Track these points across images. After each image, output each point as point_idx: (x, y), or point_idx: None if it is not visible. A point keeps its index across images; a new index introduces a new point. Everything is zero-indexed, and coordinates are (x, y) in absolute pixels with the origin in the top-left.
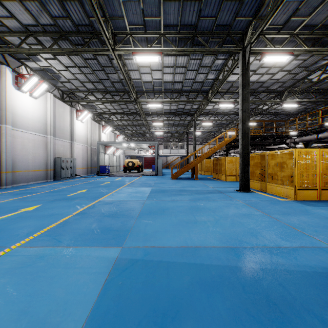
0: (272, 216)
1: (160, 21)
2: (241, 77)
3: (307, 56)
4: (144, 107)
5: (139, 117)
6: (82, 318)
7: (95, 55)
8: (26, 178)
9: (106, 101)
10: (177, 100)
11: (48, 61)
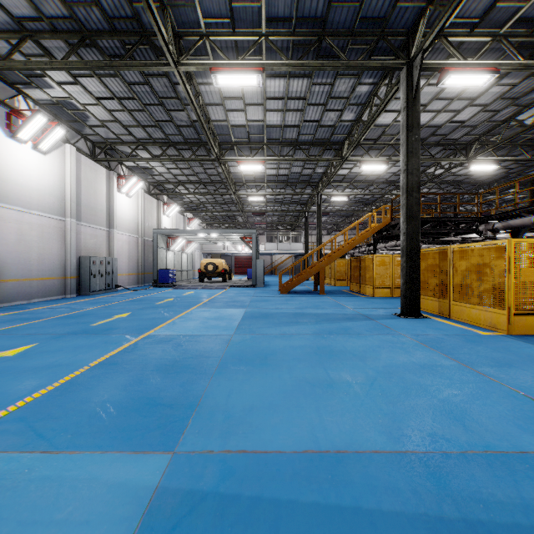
0: (478, 370)
1: (259, 10)
2: (404, 112)
3: (518, 78)
4: (233, 171)
5: (225, 189)
6: None
7: (145, 76)
8: (27, 291)
9: (168, 159)
10: (289, 157)
11: (65, 88)
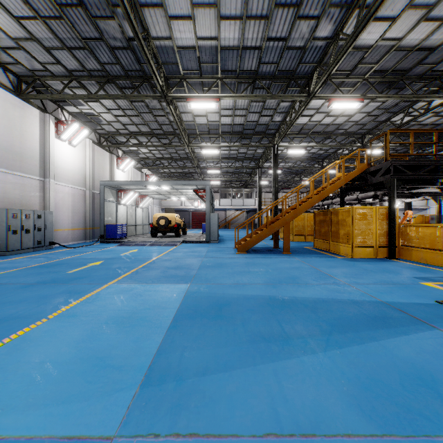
0: None
1: None
2: None
3: None
4: (185, 119)
5: (179, 142)
6: None
7: None
8: None
9: (106, 96)
10: (247, 94)
11: None
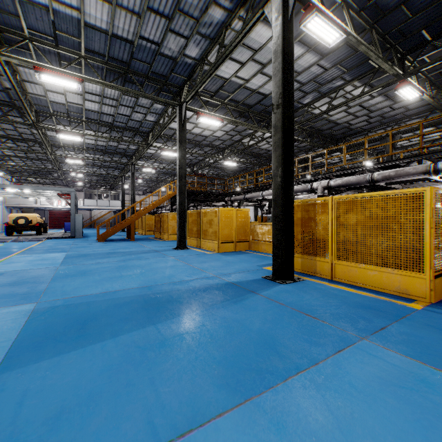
0: (191, 265)
1: (80, 42)
2: (178, 132)
3: None
4: (50, 134)
5: (39, 147)
6: (13, 336)
7: None
8: None
9: None
10: (106, 136)
11: None
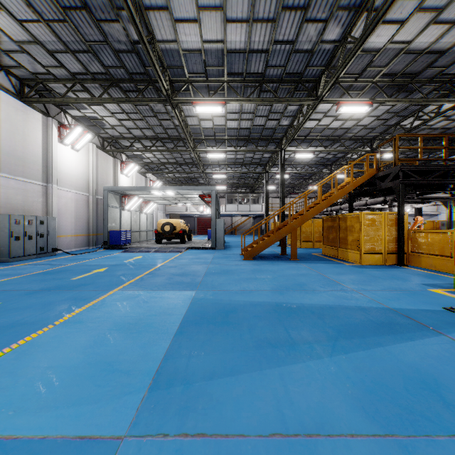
0: None
1: None
2: None
3: None
4: (191, 123)
5: (184, 147)
6: None
7: None
8: None
9: (110, 100)
10: (254, 97)
11: None
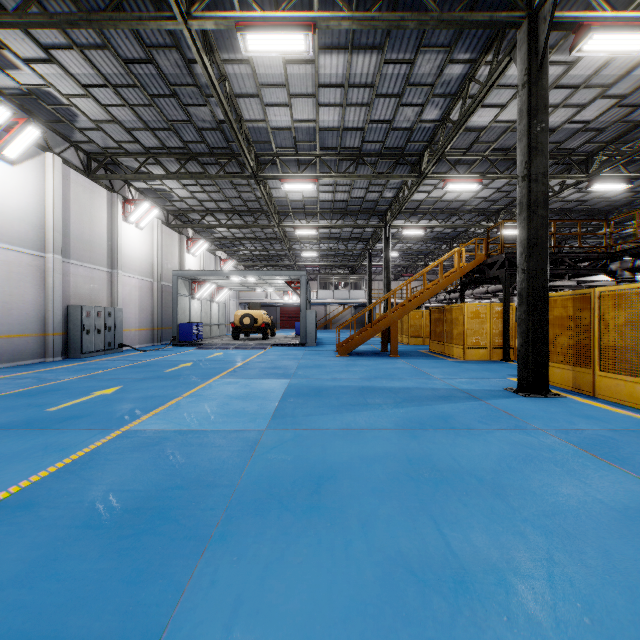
0: None
1: None
2: (524, 89)
3: None
4: (276, 195)
5: (266, 220)
6: None
7: (147, 49)
8: None
9: (188, 176)
10: (349, 174)
11: (37, 69)
